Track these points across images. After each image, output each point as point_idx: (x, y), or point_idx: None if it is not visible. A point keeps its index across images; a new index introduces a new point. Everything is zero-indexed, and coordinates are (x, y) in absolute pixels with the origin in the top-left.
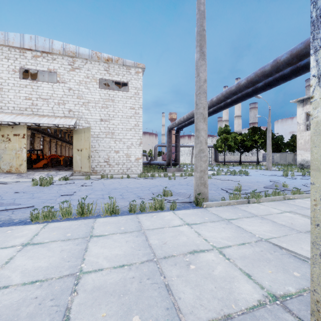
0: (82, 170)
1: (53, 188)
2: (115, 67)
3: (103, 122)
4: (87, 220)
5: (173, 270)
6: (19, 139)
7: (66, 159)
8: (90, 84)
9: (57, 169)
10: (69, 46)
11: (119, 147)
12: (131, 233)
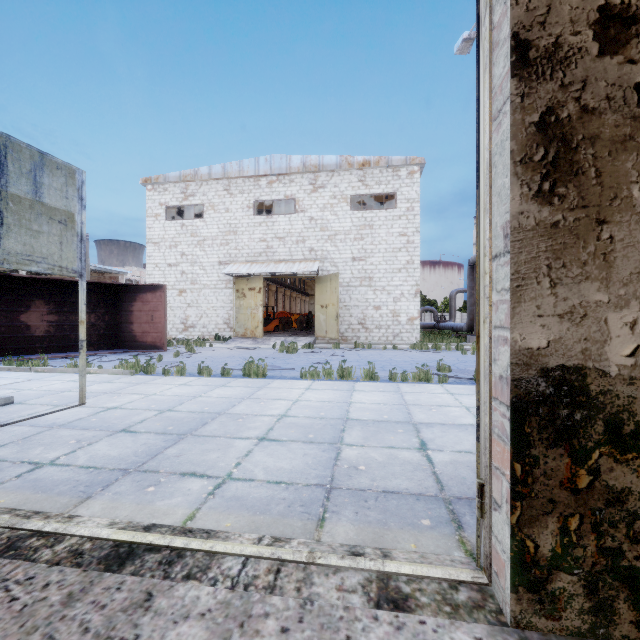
0: (327, 336)
1: (301, 356)
2: (375, 173)
3: (356, 262)
4: (347, 382)
5: (417, 409)
6: (254, 295)
7: (302, 319)
8: (337, 206)
9: (293, 334)
10: (311, 158)
11: (381, 300)
12: (389, 392)
